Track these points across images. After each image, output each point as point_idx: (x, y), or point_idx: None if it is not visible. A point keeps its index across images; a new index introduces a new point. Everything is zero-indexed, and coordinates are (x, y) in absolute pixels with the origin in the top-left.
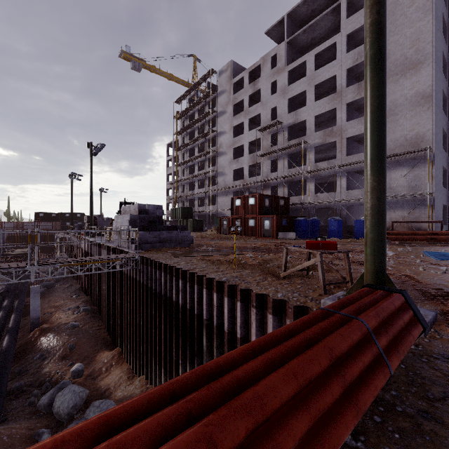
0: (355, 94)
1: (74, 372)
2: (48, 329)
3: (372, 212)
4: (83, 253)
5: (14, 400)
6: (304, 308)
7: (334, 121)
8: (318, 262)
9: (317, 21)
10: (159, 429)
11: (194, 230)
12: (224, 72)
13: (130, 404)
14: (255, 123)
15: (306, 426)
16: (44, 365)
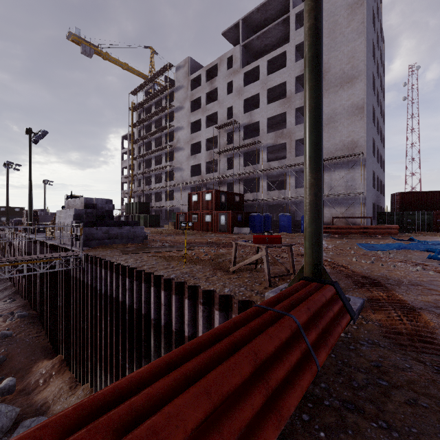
0: (302, 100)
1: (2, 388)
2: None
3: (310, 208)
4: (20, 252)
5: None
6: (249, 302)
7: (284, 124)
8: (264, 255)
9: (269, 29)
10: None
11: (151, 226)
12: (181, 68)
13: None
14: (212, 121)
15: None
16: None
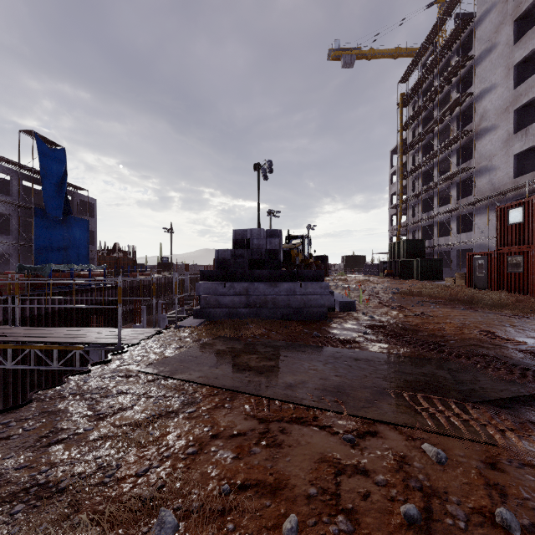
0: None
1: None
2: None
3: None
4: None
5: None
6: None
7: None
8: None
9: None
10: None
11: (424, 277)
12: None
13: None
14: None
15: None
16: None
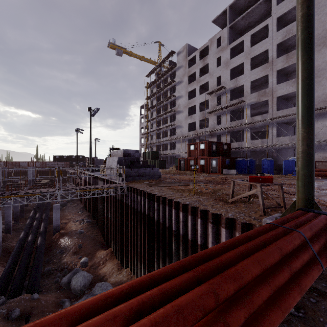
0: (284, 63)
1: (82, 263)
2: (64, 233)
3: (302, 155)
4: (85, 183)
5: (46, 278)
6: (249, 224)
7: (266, 84)
8: (259, 191)
9: (253, 9)
10: (183, 284)
11: (160, 167)
12: (181, 52)
13: (162, 270)
14: (204, 89)
15: (269, 294)
16: (63, 257)
